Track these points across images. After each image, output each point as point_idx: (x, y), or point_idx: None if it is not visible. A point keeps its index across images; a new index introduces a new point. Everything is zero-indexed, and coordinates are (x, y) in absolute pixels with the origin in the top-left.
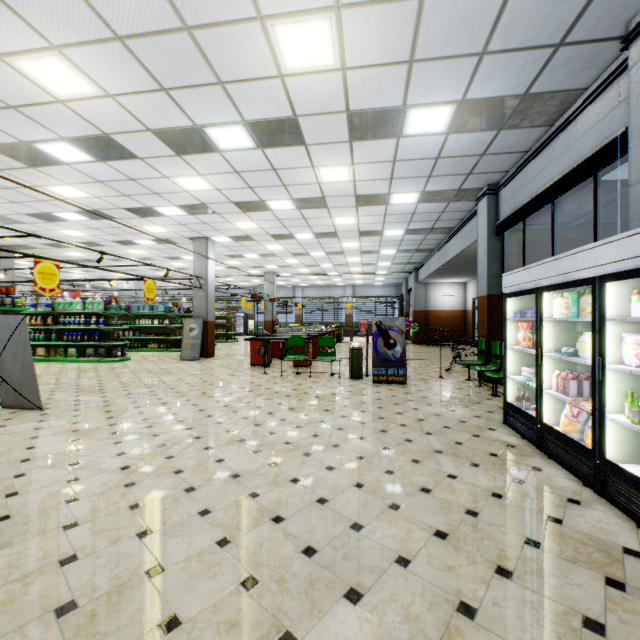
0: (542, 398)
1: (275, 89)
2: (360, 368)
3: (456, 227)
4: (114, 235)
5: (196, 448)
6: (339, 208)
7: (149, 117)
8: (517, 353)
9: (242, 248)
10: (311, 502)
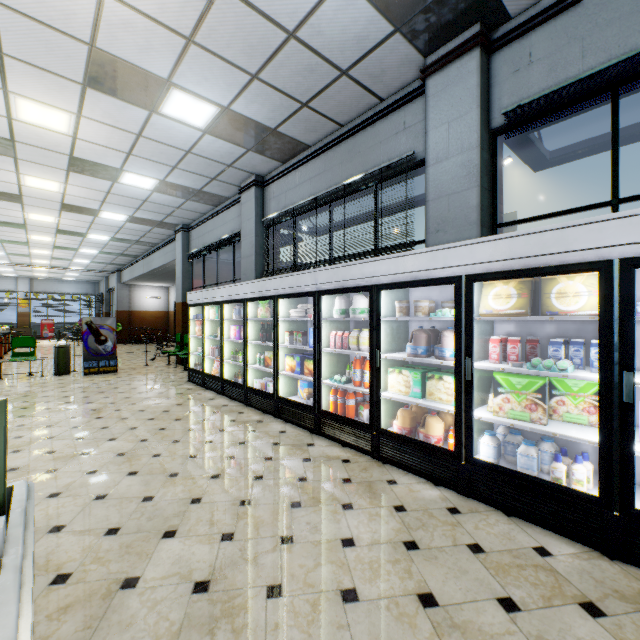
0: (205, 360)
1: None
2: (69, 364)
3: (160, 244)
4: None
5: None
6: (38, 207)
7: None
8: (196, 339)
9: None
10: (69, 429)
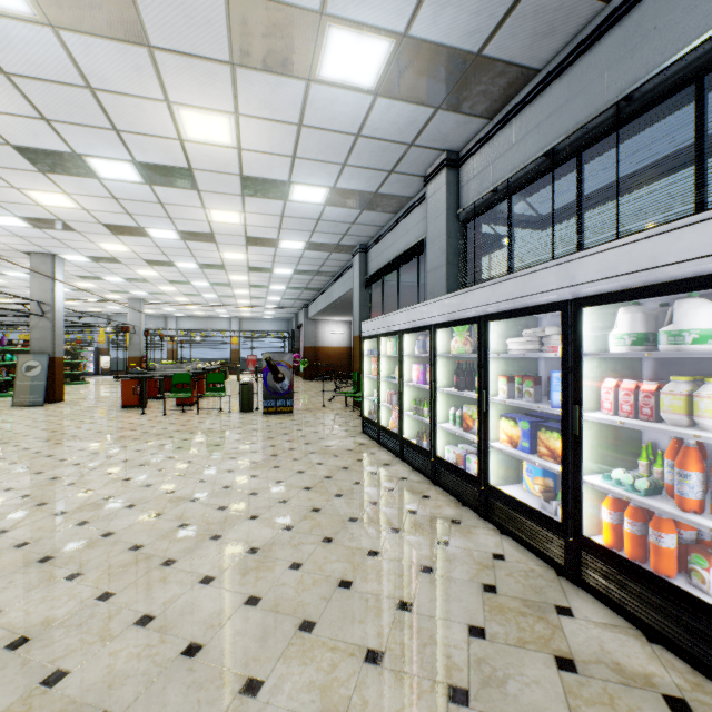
0: (380, 409)
1: (173, 146)
2: (251, 402)
3: (339, 272)
4: None
5: (97, 475)
6: (229, 244)
7: (15, 134)
8: (371, 380)
9: (103, 270)
10: (219, 489)
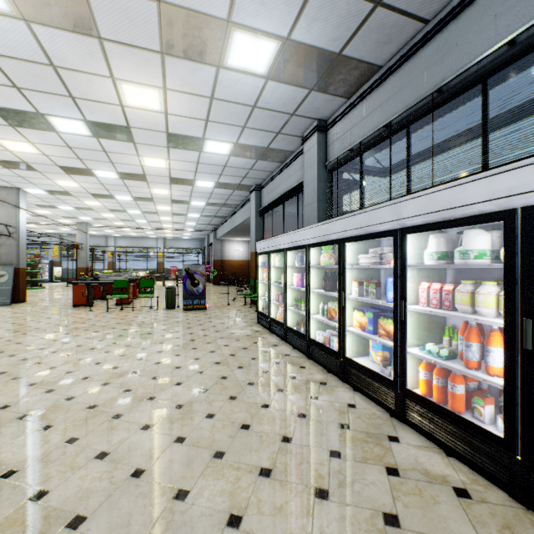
0: (270, 305)
1: (116, 110)
2: (174, 301)
3: (240, 205)
4: None
5: (58, 357)
6: (157, 183)
7: None
8: (264, 285)
9: (57, 200)
10: (152, 364)
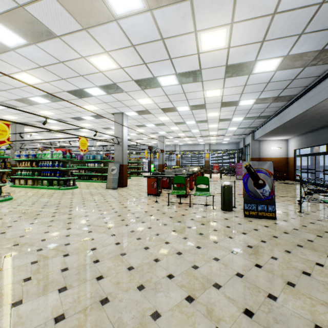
0: None
1: None
2: (231, 202)
3: (298, 94)
4: (69, 113)
5: None
6: (210, 81)
7: None
8: None
9: (144, 120)
10: None
